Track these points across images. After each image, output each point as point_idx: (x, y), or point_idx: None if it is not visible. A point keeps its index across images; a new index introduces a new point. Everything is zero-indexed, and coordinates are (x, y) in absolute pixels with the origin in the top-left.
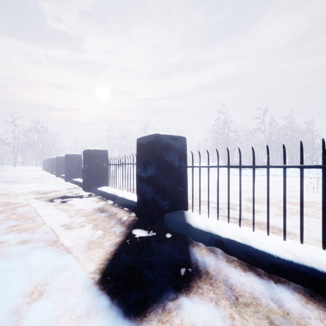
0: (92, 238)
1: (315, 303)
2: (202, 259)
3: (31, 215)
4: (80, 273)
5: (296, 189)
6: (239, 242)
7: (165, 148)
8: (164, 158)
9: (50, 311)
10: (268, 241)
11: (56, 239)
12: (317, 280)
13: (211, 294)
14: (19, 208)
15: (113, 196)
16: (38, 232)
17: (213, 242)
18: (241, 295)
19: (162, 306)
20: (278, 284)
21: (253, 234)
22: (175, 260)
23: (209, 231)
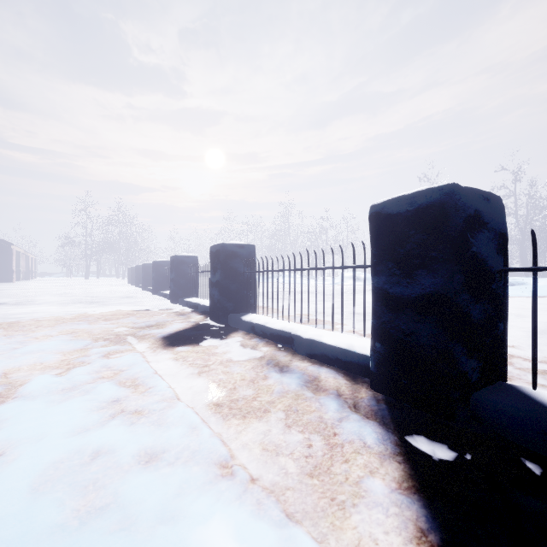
0: (314, 456)
1: None
2: None
3: (140, 374)
4: None
5: None
6: None
7: (471, 221)
8: (470, 248)
9: None
10: None
11: (226, 456)
12: None
13: None
14: (112, 354)
15: (285, 335)
16: (173, 426)
17: None
18: None
19: None
20: None
21: None
22: None
23: None
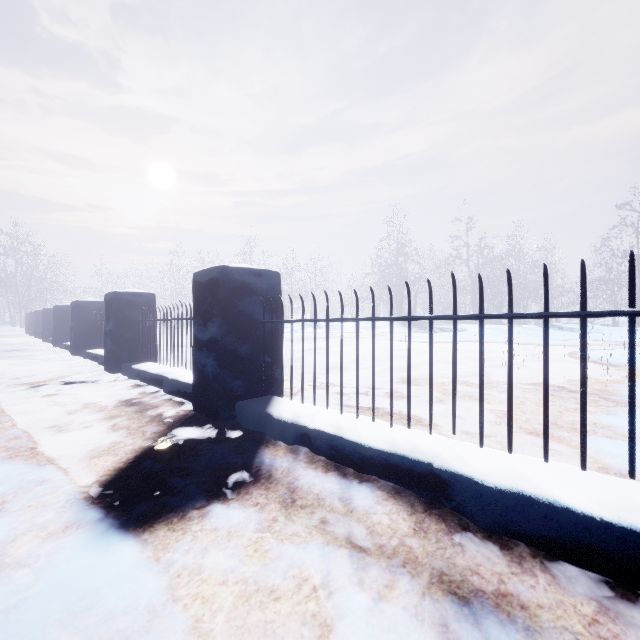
0: (102, 442)
1: (396, 499)
2: (271, 461)
3: None
4: (65, 485)
5: (494, 363)
6: (329, 433)
7: (238, 290)
8: (236, 307)
9: (5, 529)
10: (371, 430)
11: (34, 446)
12: (406, 471)
13: (261, 499)
14: None
15: (158, 378)
16: (1, 437)
17: (298, 438)
18: (302, 497)
19: (182, 515)
20: (361, 483)
21: (358, 423)
22: (229, 463)
23: (295, 421)
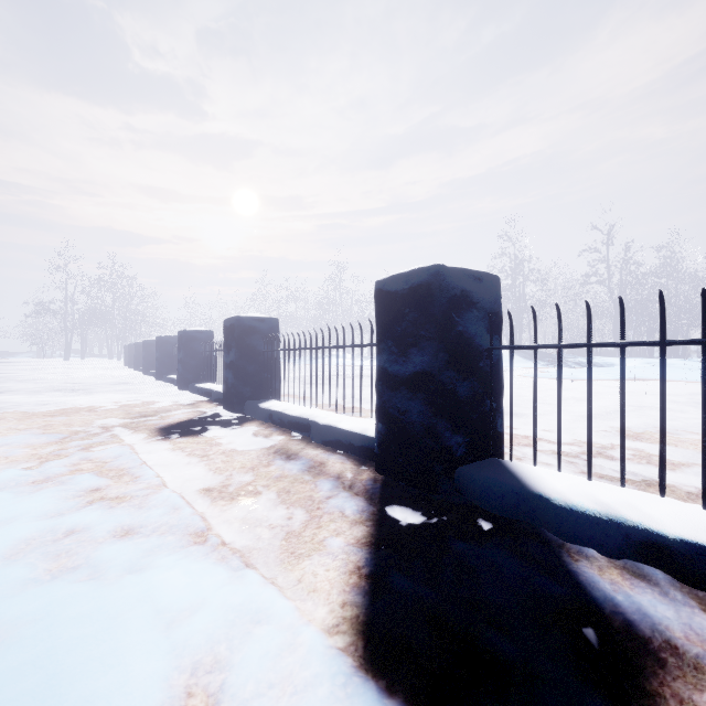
0: (291, 526)
1: None
2: (629, 601)
3: (126, 465)
4: (304, 633)
5: None
6: None
7: (457, 301)
8: (455, 327)
9: None
10: None
11: (204, 528)
12: None
13: None
14: (95, 446)
15: (302, 422)
16: (155, 507)
17: (631, 550)
18: None
19: None
20: None
21: None
22: (551, 599)
23: (615, 516)
